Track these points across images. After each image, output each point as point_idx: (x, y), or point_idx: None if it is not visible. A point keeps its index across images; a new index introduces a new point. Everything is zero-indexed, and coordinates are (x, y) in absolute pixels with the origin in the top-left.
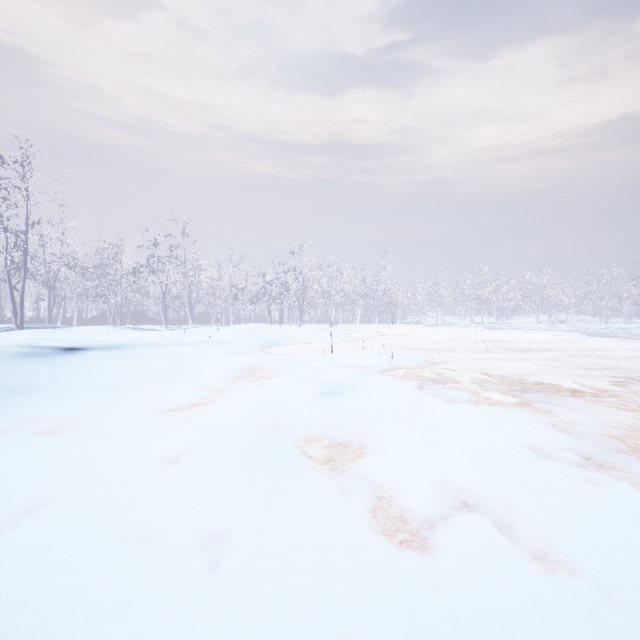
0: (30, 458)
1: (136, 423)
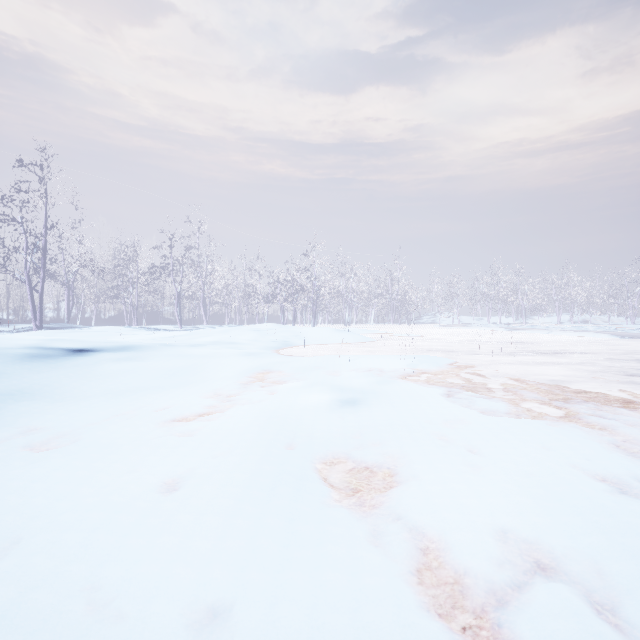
0: (8, 483)
1: (135, 437)
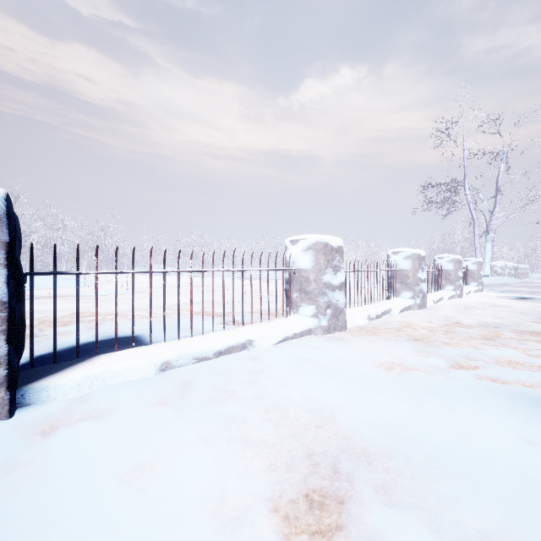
0: None
1: None
